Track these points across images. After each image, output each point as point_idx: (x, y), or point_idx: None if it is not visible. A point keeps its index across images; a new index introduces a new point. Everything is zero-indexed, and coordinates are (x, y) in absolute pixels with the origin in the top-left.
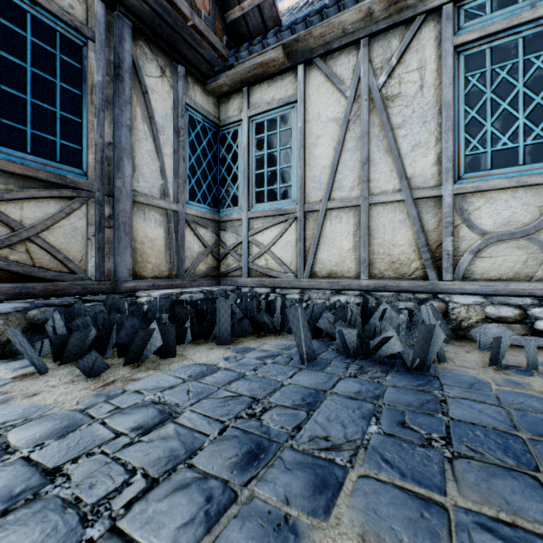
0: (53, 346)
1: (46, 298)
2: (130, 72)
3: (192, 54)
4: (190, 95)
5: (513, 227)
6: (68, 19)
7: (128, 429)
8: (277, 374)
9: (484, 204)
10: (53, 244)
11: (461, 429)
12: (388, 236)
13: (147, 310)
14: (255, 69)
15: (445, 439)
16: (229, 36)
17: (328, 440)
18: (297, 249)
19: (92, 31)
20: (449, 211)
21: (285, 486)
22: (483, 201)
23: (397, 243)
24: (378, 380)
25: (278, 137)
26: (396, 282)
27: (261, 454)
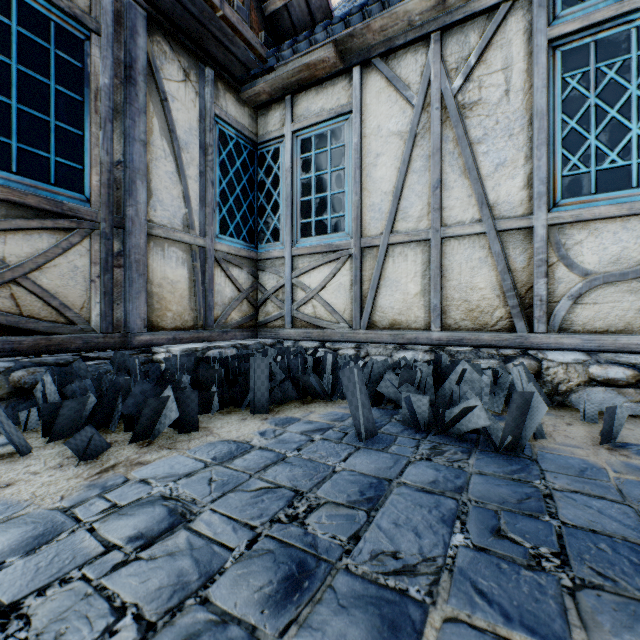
0: (42, 418)
1: (36, 355)
2: (144, 74)
3: (222, 54)
4: (220, 104)
5: (624, 266)
6: (65, 6)
7: (123, 540)
8: (328, 456)
9: (586, 238)
10: (45, 288)
11: (578, 540)
12: (465, 277)
13: (164, 369)
14: (301, 72)
15: (559, 557)
16: (268, 31)
17: (398, 558)
18: (352, 293)
19: (96, 22)
20: (542, 246)
21: (338, 637)
22: (585, 233)
23: (476, 287)
24: (459, 464)
25: (329, 156)
26: (475, 335)
27: (305, 581)
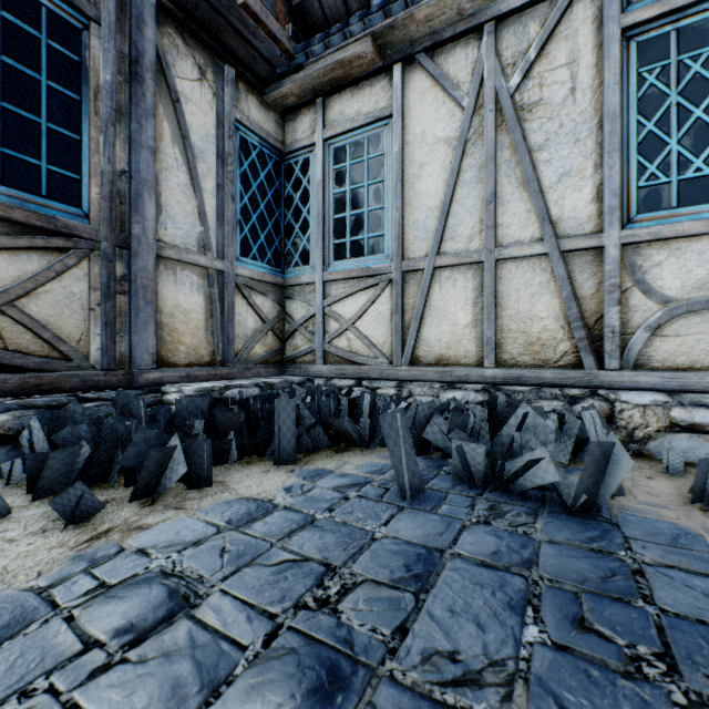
0: (26, 471)
1: (24, 396)
2: (153, 70)
3: (243, 49)
4: (242, 108)
5: None
6: None
7: (108, 633)
8: (365, 518)
9: (666, 259)
10: (35, 317)
11: (685, 635)
12: (523, 305)
13: (174, 412)
14: (333, 70)
15: (663, 660)
16: (296, 23)
17: (457, 661)
18: (392, 324)
19: (95, 9)
20: (614, 269)
21: None
22: (665, 254)
23: (537, 316)
24: (524, 530)
25: (366, 167)
26: (536, 372)
27: (337, 695)
